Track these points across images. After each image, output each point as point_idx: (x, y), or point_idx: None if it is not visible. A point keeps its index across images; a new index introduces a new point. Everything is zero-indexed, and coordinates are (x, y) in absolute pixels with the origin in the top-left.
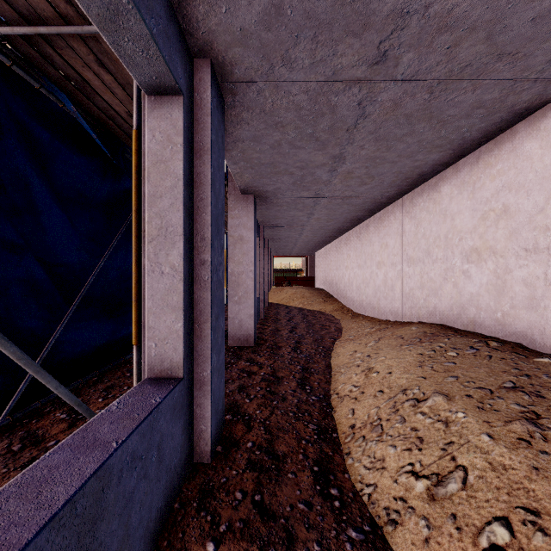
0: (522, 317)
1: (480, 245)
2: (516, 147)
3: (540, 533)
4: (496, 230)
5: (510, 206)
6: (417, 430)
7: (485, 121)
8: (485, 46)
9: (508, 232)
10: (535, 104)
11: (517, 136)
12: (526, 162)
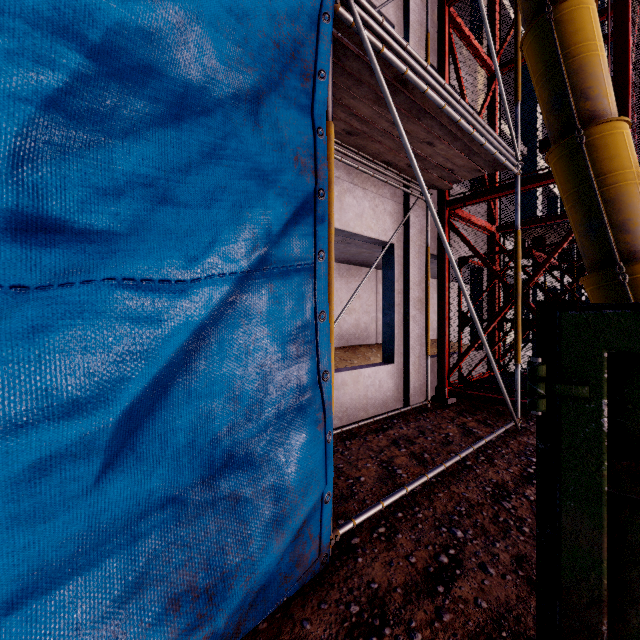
0: None
1: None
2: None
3: None
4: None
5: None
6: None
7: None
8: None
9: None
10: None
11: None
12: None
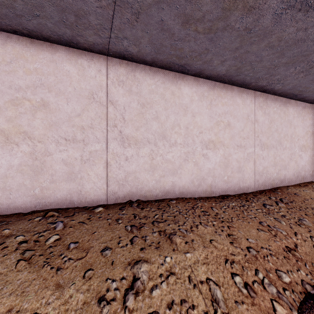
0: (62, 187)
1: (10, 128)
2: (57, 62)
3: (234, 264)
4: (33, 118)
5: (50, 103)
6: (173, 301)
7: (56, 25)
8: (150, 2)
9: (48, 123)
10: (83, 45)
11: (58, 54)
12: (66, 77)
